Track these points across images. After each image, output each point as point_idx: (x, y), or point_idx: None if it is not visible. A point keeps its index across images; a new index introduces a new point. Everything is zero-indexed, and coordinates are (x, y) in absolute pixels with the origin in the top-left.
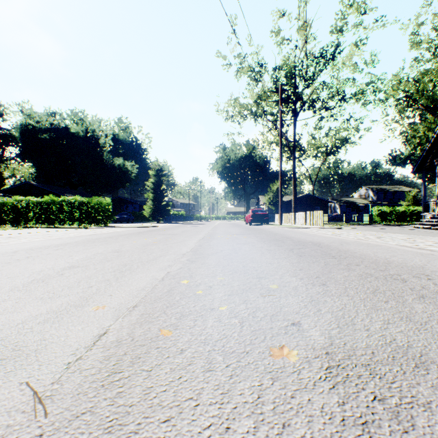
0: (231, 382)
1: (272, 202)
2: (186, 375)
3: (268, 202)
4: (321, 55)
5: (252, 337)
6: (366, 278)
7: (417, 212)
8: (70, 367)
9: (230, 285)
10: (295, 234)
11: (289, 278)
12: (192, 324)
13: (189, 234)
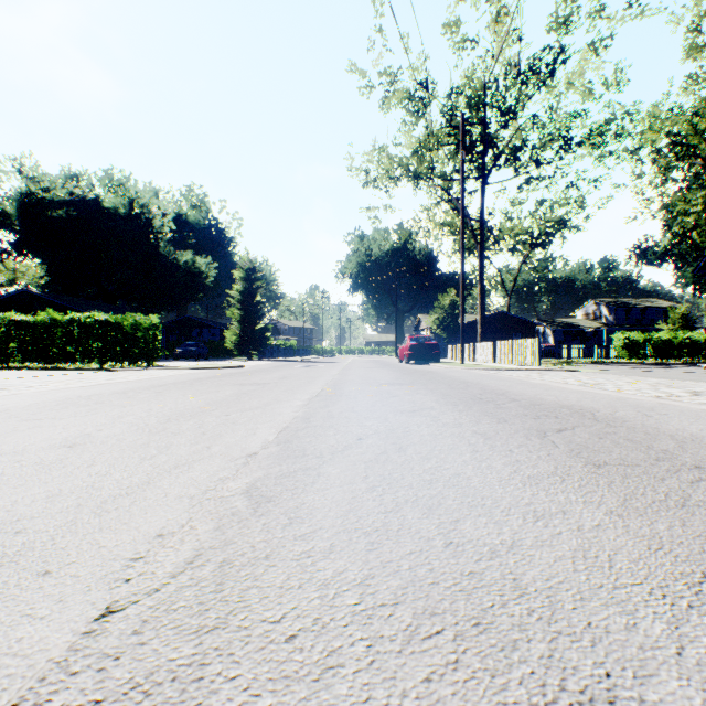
0: None
1: (442, 326)
2: None
3: (435, 326)
4: (531, 68)
5: None
6: None
7: (690, 341)
8: None
9: None
10: (506, 383)
11: None
12: None
13: (294, 383)
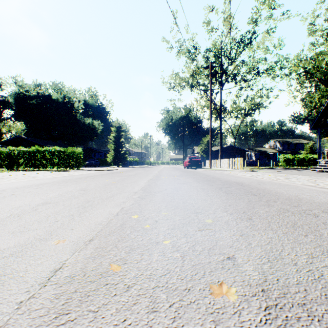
0: (174, 326)
1: (204, 151)
2: (131, 317)
3: (201, 151)
4: (241, 40)
5: (192, 272)
6: (284, 213)
7: (313, 159)
8: (21, 307)
9: (172, 219)
10: (222, 175)
11: (221, 213)
12: (139, 258)
13: (141, 175)
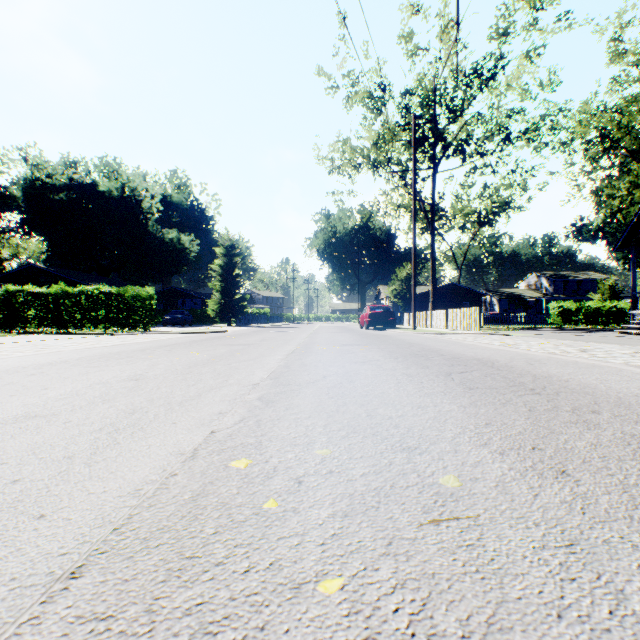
0: None
1: (399, 296)
2: None
3: (393, 296)
4: (474, 72)
5: None
6: None
7: (616, 310)
8: None
9: (344, 473)
10: (443, 344)
11: (474, 452)
12: None
13: (273, 344)
